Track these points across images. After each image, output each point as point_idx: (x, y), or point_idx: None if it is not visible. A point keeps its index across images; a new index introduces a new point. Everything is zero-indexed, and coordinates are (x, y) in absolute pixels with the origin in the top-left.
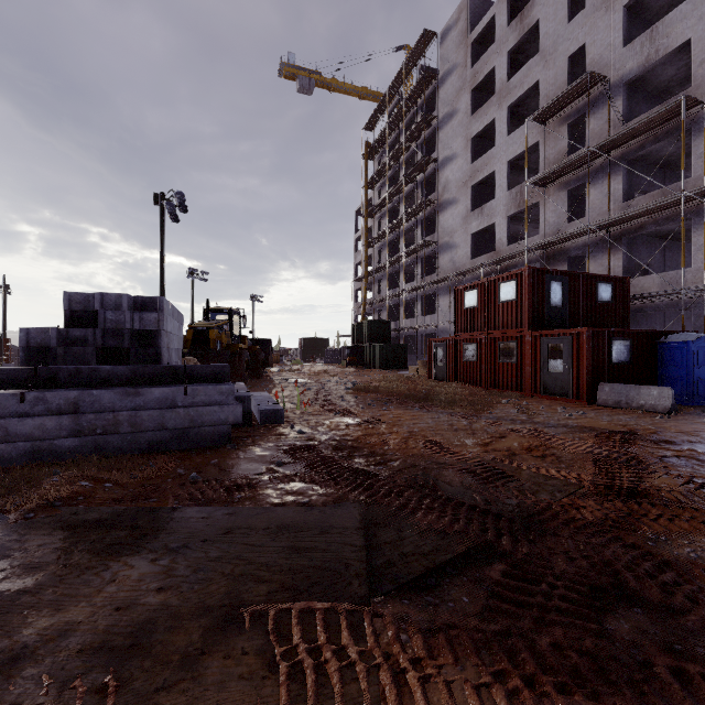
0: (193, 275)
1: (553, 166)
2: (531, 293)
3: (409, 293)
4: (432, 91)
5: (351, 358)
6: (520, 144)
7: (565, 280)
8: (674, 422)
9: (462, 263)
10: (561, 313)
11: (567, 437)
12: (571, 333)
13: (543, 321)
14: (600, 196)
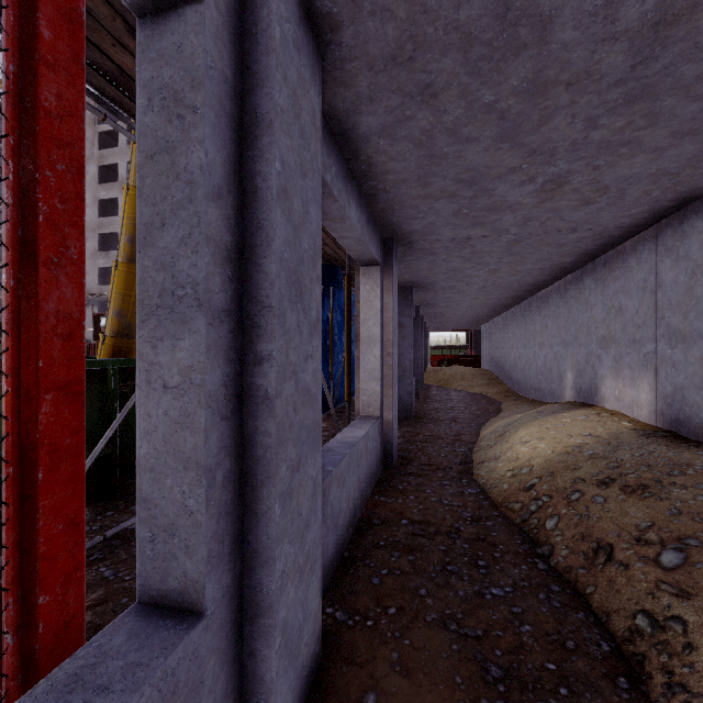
0: None
1: None
2: None
3: None
4: None
5: None
6: None
7: None
8: None
9: (91, 286)
10: None
11: None
12: None
13: None
14: None
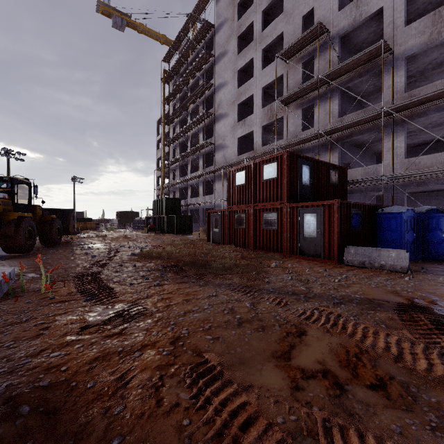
0: (8, 155)
1: (294, 89)
2: (289, 172)
3: (194, 179)
4: (210, 37)
5: (151, 226)
6: (270, 76)
7: (311, 164)
8: (426, 284)
9: (231, 159)
10: (308, 190)
11: (376, 327)
12: (323, 204)
13: (297, 195)
14: (324, 113)
